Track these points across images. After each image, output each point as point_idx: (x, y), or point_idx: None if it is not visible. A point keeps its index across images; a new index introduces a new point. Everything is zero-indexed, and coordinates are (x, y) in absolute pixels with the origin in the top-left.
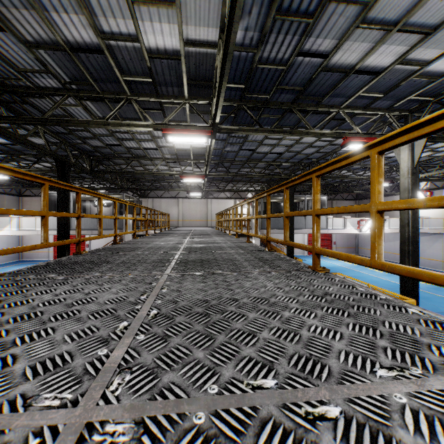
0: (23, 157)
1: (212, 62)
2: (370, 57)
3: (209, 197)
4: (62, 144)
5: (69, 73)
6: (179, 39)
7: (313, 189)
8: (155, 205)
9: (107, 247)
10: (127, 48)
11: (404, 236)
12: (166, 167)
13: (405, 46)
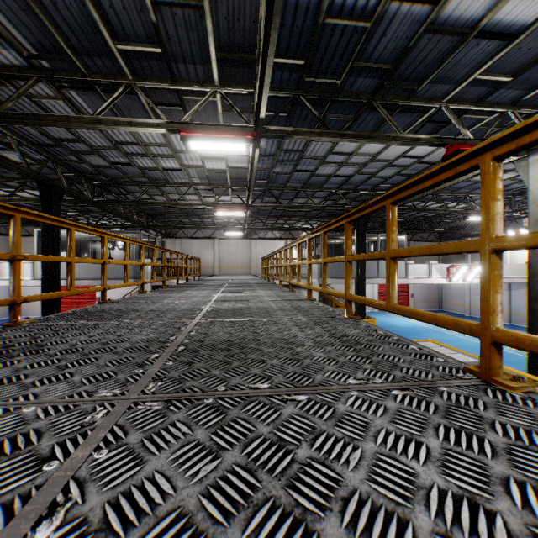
0: (4, 182)
1: (254, 14)
2: (506, 4)
3: (253, 237)
4: (49, 161)
5: (33, 37)
6: None
7: (486, 189)
8: (184, 247)
9: (82, 309)
10: None
11: (533, 289)
12: (195, 197)
13: None
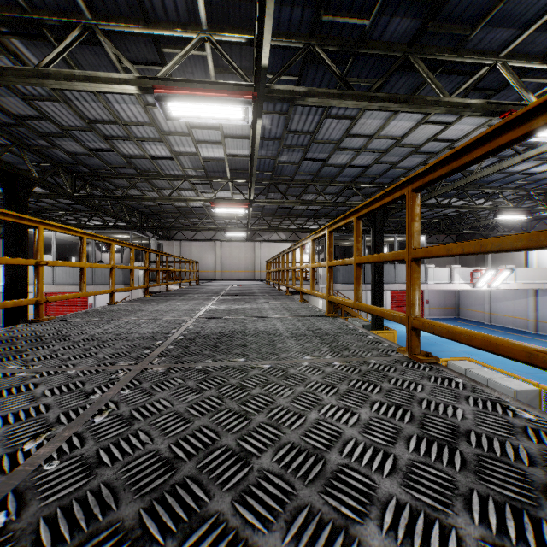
0: None
1: None
2: None
3: (257, 239)
4: (13, 146)
5: None
6: None
7: None
8: (183, 250)
9: None
10: None
11: None
12: (192, 193)
13: None
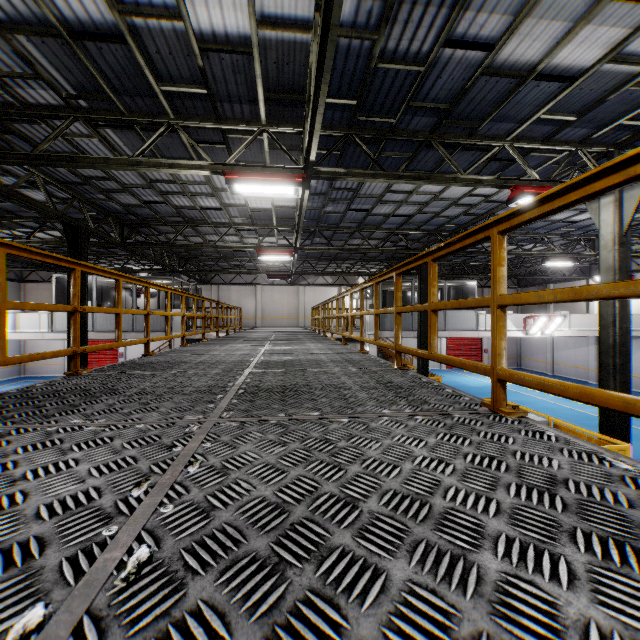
0: (20, 221)
1: (304, 58)
2: (562, 49)
3: (301, 283)
4: (75, 201)
5: (73, 79)
6: (248, 16)
7: (494, 256)
8: (221, 294)
9: (130, 361)
10: (164, 34)
11: (606, 342)
12: (236, 238)
13: (623, 29)
